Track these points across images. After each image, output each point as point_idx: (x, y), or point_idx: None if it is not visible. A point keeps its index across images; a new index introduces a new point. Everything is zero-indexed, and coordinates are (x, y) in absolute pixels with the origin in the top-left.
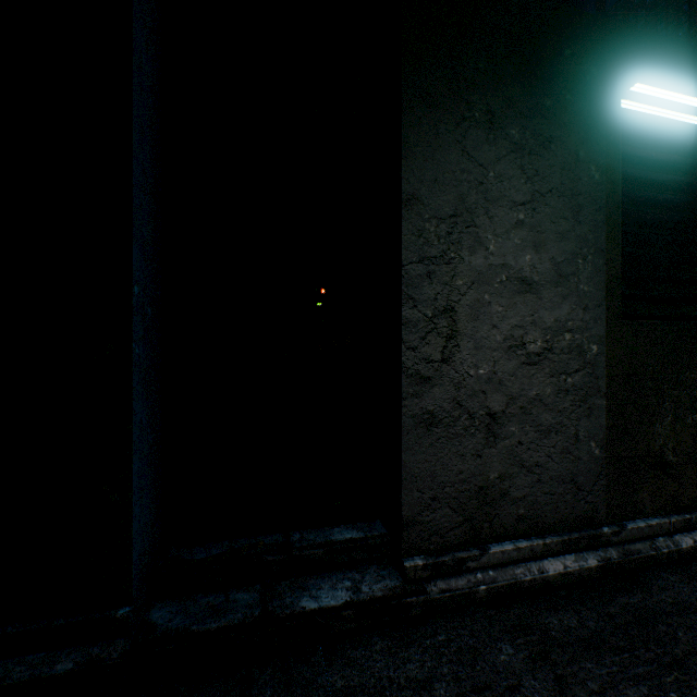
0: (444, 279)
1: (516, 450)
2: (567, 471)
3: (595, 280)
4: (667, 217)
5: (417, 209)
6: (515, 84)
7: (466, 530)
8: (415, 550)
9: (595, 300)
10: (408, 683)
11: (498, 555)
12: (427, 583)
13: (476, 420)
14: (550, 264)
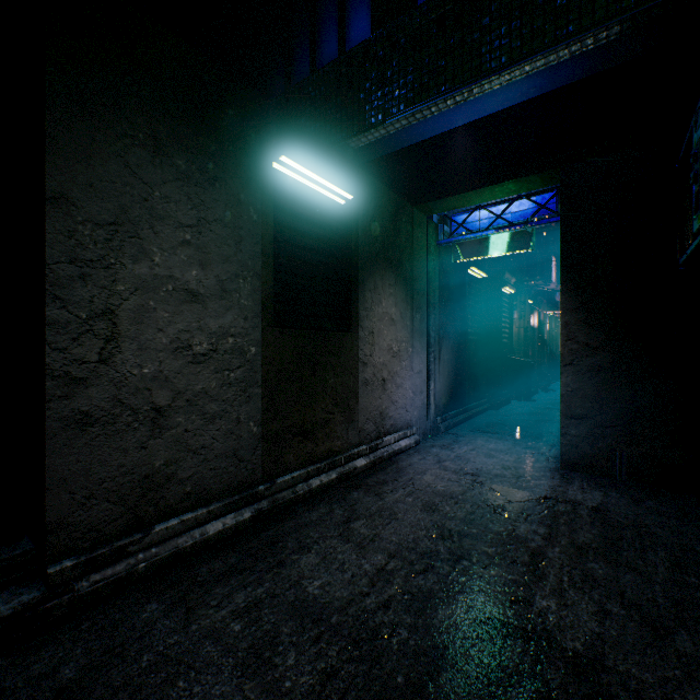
0: (104, 283)
1: (184, 437)
2: (231, 448)
3: (254, 297)
4: (310, 257)
5: (68, 209)
6: (183, 122)
7: (130, 519)
8: (65, 553)
9: (254, 312)
10: (28, 682)
11: (163, 533)
12: (78, 581)
13: (141, 416)
14: (216, 280)
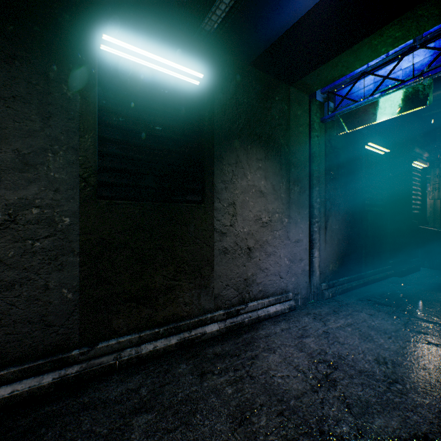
0: None
1: None
2: (36, 313)
3: (68, 170)
4: (152, 133)
5: None
6: None
7: None
8: None
9: (68, 184)
10: None
11: None
12: None
13: None
14: (14, 154)
